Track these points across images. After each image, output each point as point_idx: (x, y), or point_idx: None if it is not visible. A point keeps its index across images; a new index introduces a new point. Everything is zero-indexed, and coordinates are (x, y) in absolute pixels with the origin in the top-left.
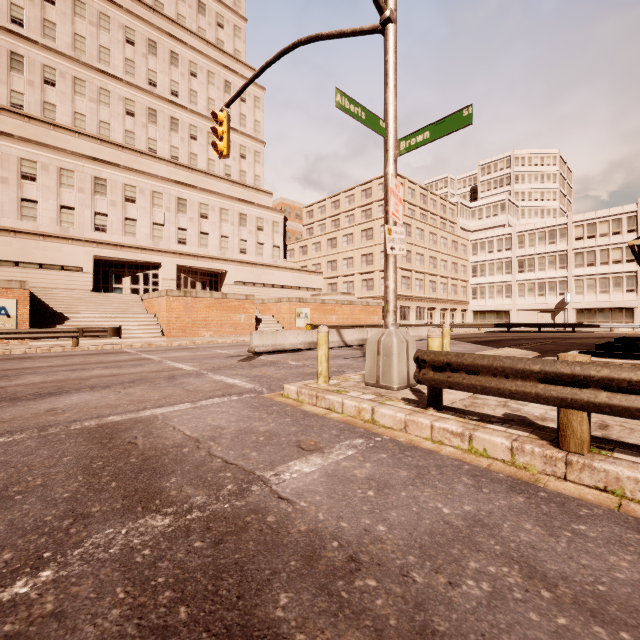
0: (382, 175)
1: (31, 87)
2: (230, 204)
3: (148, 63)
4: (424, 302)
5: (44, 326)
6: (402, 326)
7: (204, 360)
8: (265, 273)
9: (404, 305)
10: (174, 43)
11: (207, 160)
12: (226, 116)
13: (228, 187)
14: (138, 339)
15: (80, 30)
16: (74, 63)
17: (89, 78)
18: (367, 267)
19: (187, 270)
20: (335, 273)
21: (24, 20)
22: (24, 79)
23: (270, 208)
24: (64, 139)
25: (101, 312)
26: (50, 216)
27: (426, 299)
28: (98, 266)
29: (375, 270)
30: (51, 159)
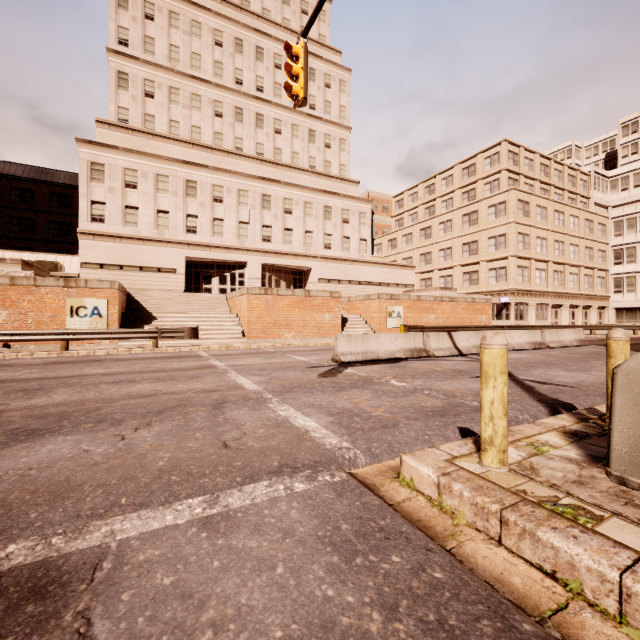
0: (489, 146)
1: (134, 102)
2: (314, 197)
3: (235, 62)
4: (547, 298)
5: (133, 326)
6: (521, 327)
7: (275, 372)
8: (351, 269)
9: (520, 301)
10: (259, 38)
11: (291, 153)
12: (303, 47)
13: (312, 179)
14: (219, 340)
15: (175, 41)
16: (170, 73)
17: (182, 86)
18: (470, 257)
19: (271, 268)
20: (429, 267)
21: (129, 40)
22: (129, 95)
23: (356, 198)
24: (161, 147)
25: (188, 312)
26: (148, 221)
27: (550, 294)
28: (190, 267)
29: (480, 260)
30: (149, 166)
